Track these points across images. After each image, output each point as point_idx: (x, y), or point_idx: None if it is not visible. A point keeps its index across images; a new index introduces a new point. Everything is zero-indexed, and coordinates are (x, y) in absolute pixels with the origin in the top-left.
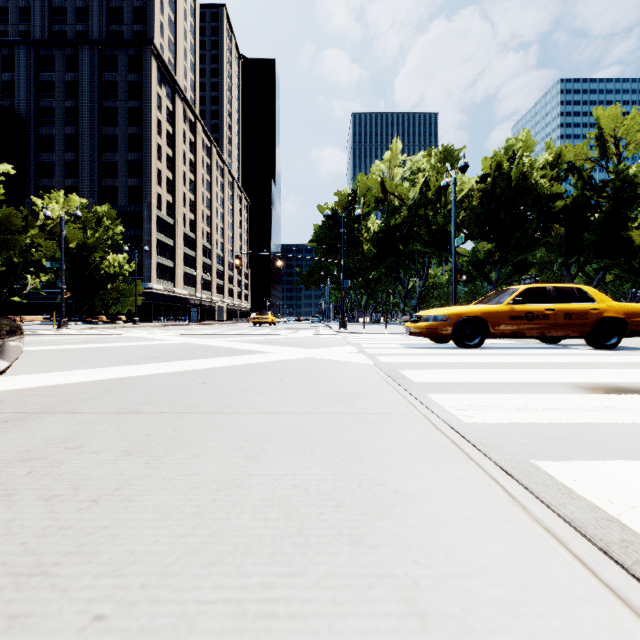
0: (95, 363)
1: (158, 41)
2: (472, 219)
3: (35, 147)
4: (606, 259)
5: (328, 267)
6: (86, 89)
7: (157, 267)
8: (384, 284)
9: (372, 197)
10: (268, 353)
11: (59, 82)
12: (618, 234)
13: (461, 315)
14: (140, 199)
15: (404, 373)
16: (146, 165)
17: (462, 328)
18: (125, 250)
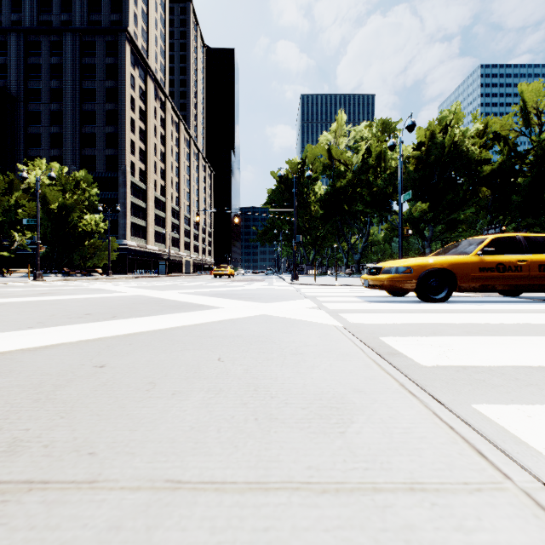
0: (3, 323)
1: (132, 29)
2: (409, 182)
3: (24, 121)
4: (529, 218)
5: (280, 226)
6: (69, 70)
7: (131, 226)
8: (329, 241)
9: (320, 163)
10: (216, 309)
11: (45, 64)
12: (541, 195)
13: (426, 266)
14: (116, 167)
15: (392, 344)
16: (121, 137)
17: (427, 280)
18: (99, 210)
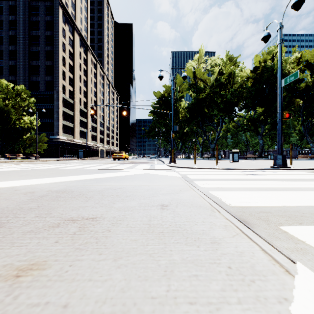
0: None
1: (64, 0)
2: (248, 95)
3: None
4: None
5: (160, 127)
6: (21, 24)
7: (63, 127)
8: (191, 137)
9: (186, 82)
10: None
11: (6, 20)
12: None
13: None
14: (52, 88)
15: None
16: (56, 68)
17: None
18: (29, 111)
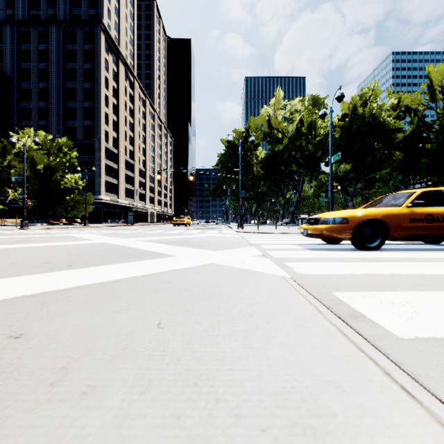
0: None
1: (106, 22)
2: (335, 147)
3: (17, 97)
4: (435, 177)
5: (228, 184)
6: (54, 55)
7: (105, 184)
8: (269, 196)
9: (261, 132)
10: (169, 257)
11: (35, 50)
12: None
13: (361, 217)
14: (93, 135)
15: (350, 303)
16: (97, 110)
17: (362, 230)
18: (78, 170)
